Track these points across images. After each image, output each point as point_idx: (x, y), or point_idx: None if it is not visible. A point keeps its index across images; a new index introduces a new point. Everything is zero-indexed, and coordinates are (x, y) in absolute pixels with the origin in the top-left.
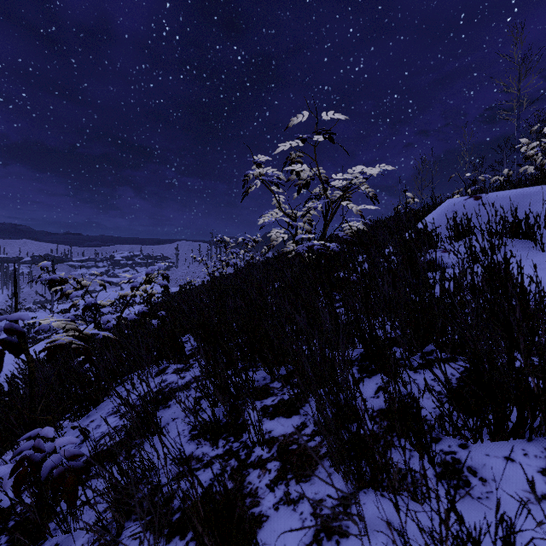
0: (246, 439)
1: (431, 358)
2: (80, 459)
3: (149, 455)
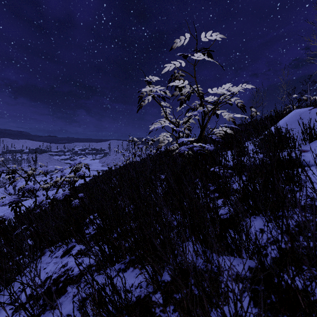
0: None
1: None
2: None
3: None
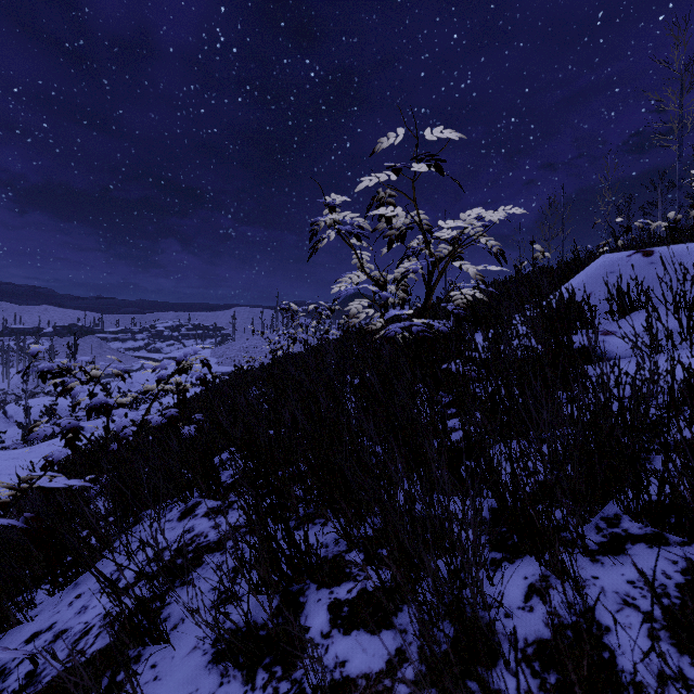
0: (303, 676)
1: (617, 533)
2: (43, 678)
3: (144, 690)
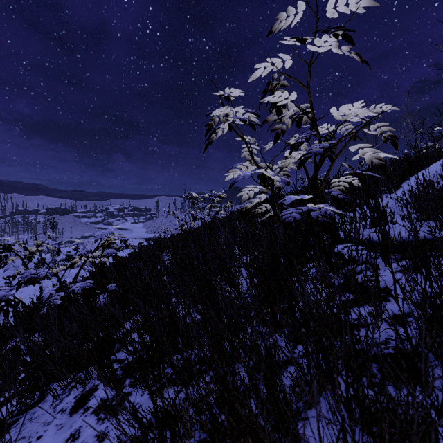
0: None
1: None
2: None
3: None
